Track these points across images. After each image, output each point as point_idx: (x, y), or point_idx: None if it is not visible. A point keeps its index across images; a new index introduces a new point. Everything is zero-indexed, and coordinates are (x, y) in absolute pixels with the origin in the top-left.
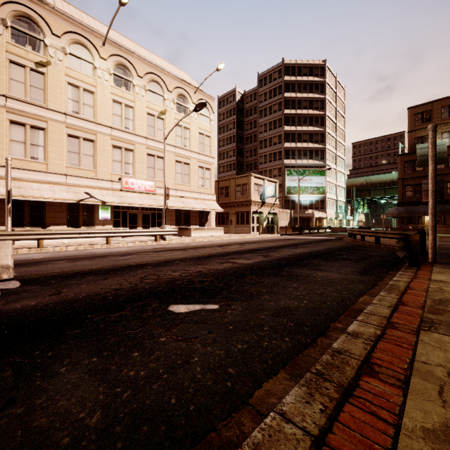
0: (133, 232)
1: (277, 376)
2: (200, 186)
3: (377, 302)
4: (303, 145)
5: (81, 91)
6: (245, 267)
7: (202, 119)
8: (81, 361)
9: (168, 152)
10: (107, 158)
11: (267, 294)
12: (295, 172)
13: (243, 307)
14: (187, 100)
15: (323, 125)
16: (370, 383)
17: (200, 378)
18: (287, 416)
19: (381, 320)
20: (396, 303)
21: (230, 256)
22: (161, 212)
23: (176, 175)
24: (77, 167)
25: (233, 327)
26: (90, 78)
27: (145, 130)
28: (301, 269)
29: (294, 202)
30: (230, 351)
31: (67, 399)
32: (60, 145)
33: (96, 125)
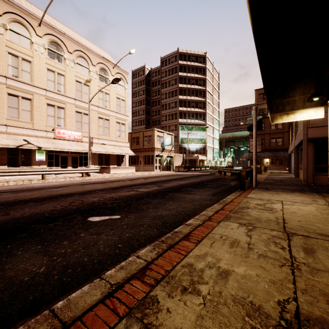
0: (64, 170)
1: (145, 247)
2: (117, 136)
3: (209, 209)
4: (191, 109)
5: (20, 60)
6: (143, 193)
7: (118, 88)
8: (30, 248)
9: (92, 110)
10: (42, 113)
11: (152, 208)
12: (186, 128)
13: (135, 216)
14: (107, 73)
15: (205, 96)
16: (184, 243)
17: (102, 250)
18: (139, 257)
19: (206, 217)
20: (219, 209)
21: (136, 186)
22: (87, 155)
23: (98, 128)
24: (16, 120)
25: (126, 226)
26: (28, 50)
27: (74, 93)
28: (179, 194)
29: (185, 148)
30: (122, 237)
31: (24, 264)
32: (1, 102)
33: (33, 87)
